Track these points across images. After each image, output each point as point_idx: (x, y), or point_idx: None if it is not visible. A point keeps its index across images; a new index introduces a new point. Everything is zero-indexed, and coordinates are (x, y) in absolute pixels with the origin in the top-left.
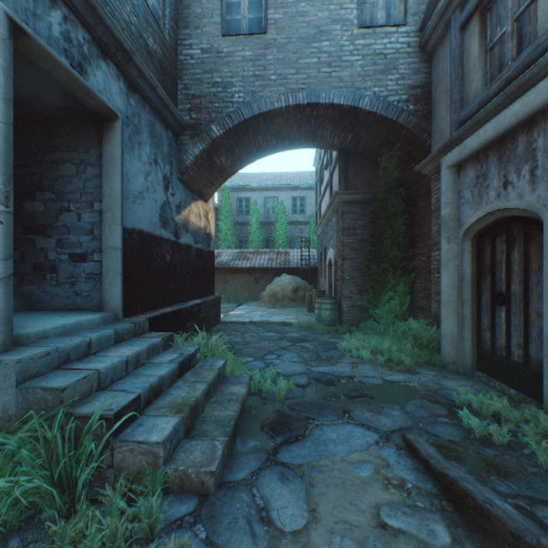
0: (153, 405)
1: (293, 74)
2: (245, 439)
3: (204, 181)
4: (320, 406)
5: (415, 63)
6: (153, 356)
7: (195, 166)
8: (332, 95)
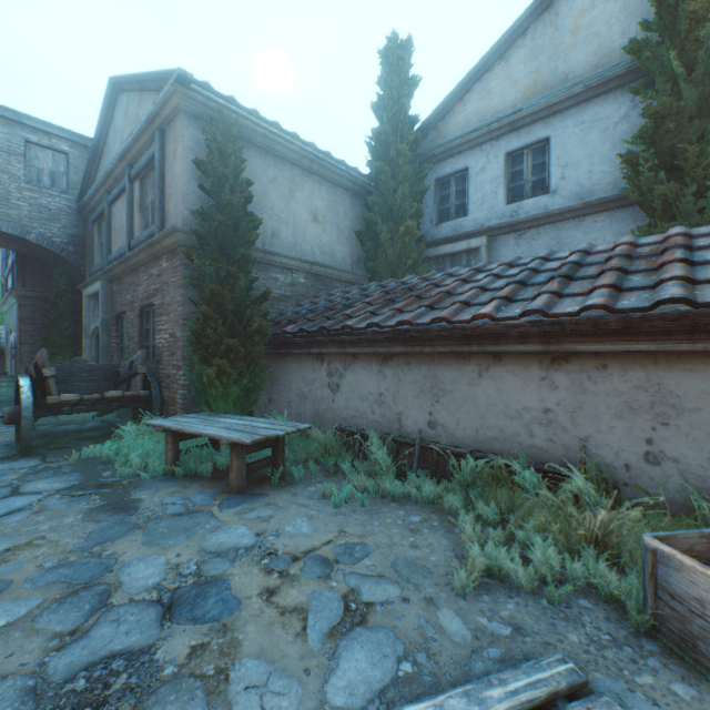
0: None
1: None
2: None
3: None
4: None
5: (76, 221)
6: None
7: None
8: (2, 225)
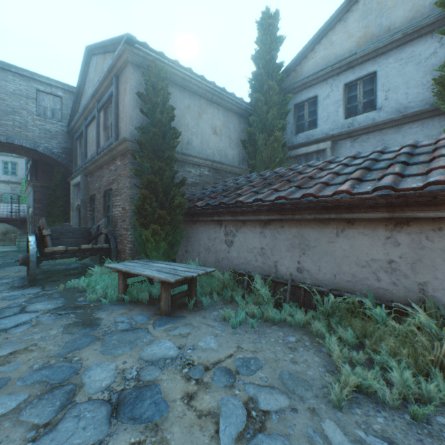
0: None
1: None
2: None
3: None
4: (7, 266)
5: (66, 139)
6: None
7: None
8: (23, 142)
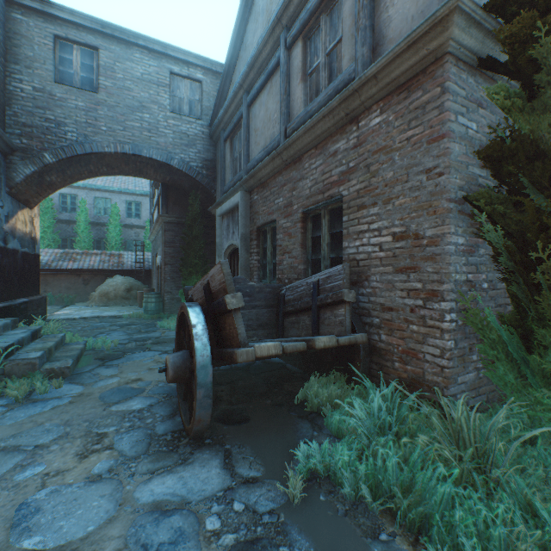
0: (21, 351)
1: (121, 130)
2: (85, 363)
3: (32, 193)
4: (134, 348)
5: (207, 145)
6: (7, 331)
7: (25, 182)
8: (152, 152)
